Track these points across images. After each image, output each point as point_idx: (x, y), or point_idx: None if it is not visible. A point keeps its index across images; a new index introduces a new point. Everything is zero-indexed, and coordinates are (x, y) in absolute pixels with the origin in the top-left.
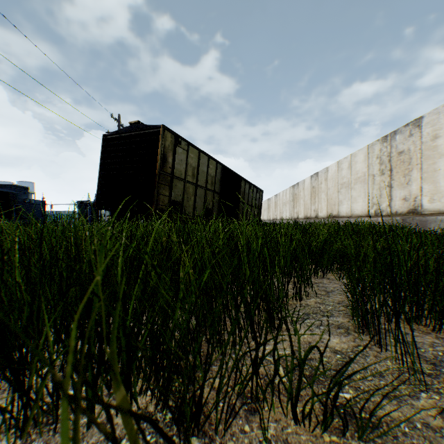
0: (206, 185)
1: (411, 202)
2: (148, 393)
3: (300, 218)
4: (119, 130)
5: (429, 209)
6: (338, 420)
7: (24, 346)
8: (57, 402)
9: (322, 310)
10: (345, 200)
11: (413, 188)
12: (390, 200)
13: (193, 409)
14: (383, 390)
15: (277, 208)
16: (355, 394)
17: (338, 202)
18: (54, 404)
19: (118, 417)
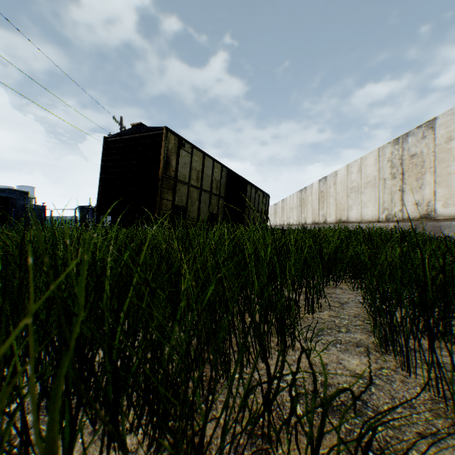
0: (211, 189)
1: (424, 207)
2: (140, 430)
3: (307, 223)
4: (121, 132)
5: (443, 214)
6: None
7: None
8: (27, 447)
9: (338, 325)
10: (355, 204)
11: (426, 192)
12: (402, 204)
13: (193, 452)
14: (416, 426)
15: (284, 213)
16: (384, 431)
17: (347, 207)
18: (22, 450)
19: None
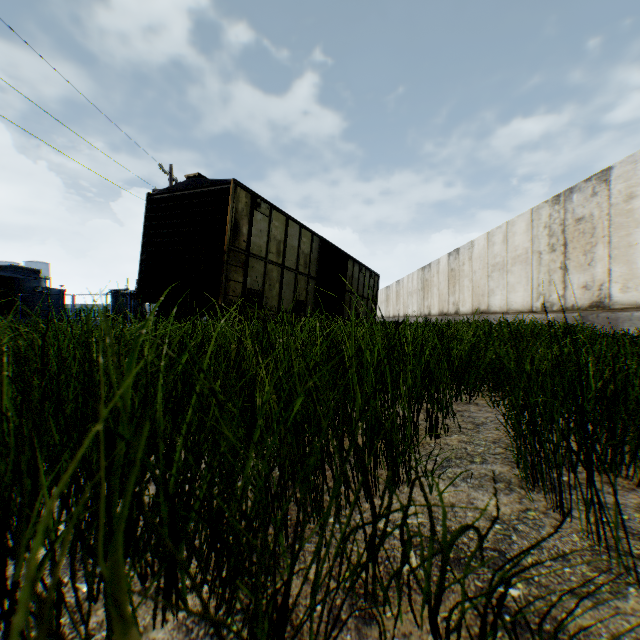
0: (297, 267)
1: (595, 292)
2: (204, 588)
3: (432, 314)
4: (171, 187)
5: (621, 302)
6: (503, 635)
7: (7, 518)
8: (59, 606)
9: (470, 453)
10: (499, 288)
11: (598, 271)
12: (565, 288)
13: (275, 615)
14: (569, 584)
15: (400, 300)
16: (526, 589)
17: (488, 292)
18: (54, 610)
19: (157, 630)
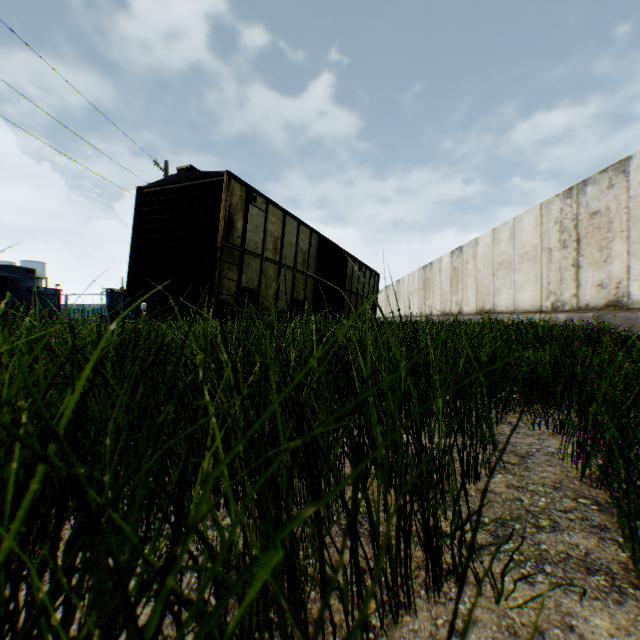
0: (295, 265)
1: (612, 290)
2: None
3: (434, 314)
4: (162, 180)
5: None
6: None
7: None
8: None
9: (529, 508)
10: (505, 287)
11: (615, 268)
12: (577, 286)
13: None
14: None
15: (400, 300)
16: None
17: (493, 291)
18: None
19: None
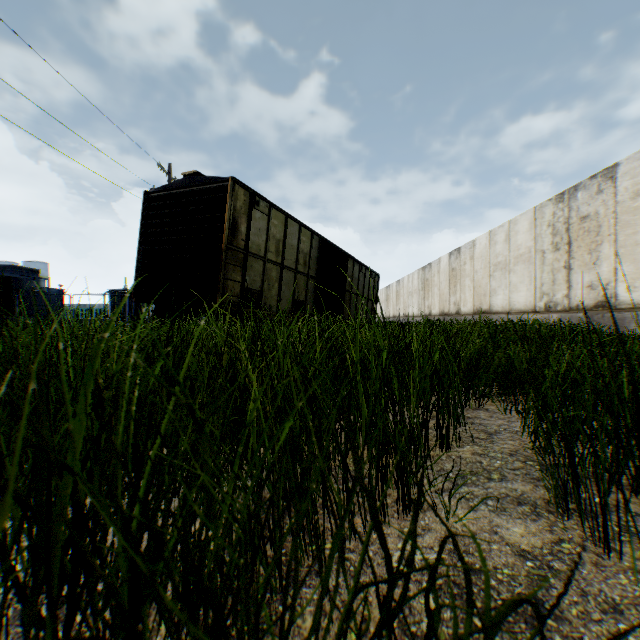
0: (296, 266)
1: (601, 292)
2: None
3: (433, 314)
4: (168, 185)
5: (627, 302)
6: None
7: None
8: None
9: (486, 468)
10: (501, 288)
11: (604, 270)
12: (569, 287)
13: None
14: None
15: (400, 300)
16: None
17: (490, 292)
18: None
19: None
